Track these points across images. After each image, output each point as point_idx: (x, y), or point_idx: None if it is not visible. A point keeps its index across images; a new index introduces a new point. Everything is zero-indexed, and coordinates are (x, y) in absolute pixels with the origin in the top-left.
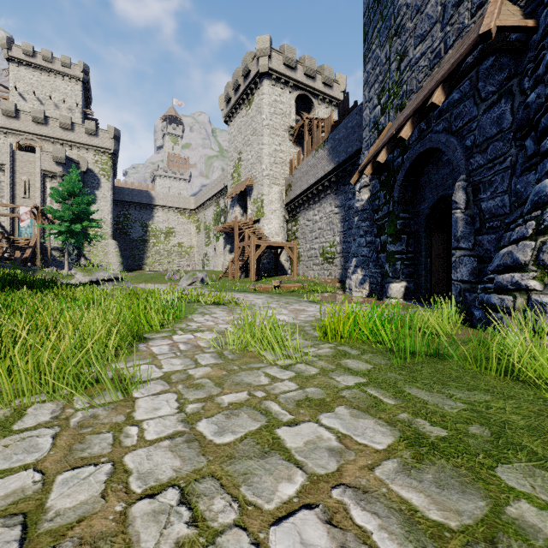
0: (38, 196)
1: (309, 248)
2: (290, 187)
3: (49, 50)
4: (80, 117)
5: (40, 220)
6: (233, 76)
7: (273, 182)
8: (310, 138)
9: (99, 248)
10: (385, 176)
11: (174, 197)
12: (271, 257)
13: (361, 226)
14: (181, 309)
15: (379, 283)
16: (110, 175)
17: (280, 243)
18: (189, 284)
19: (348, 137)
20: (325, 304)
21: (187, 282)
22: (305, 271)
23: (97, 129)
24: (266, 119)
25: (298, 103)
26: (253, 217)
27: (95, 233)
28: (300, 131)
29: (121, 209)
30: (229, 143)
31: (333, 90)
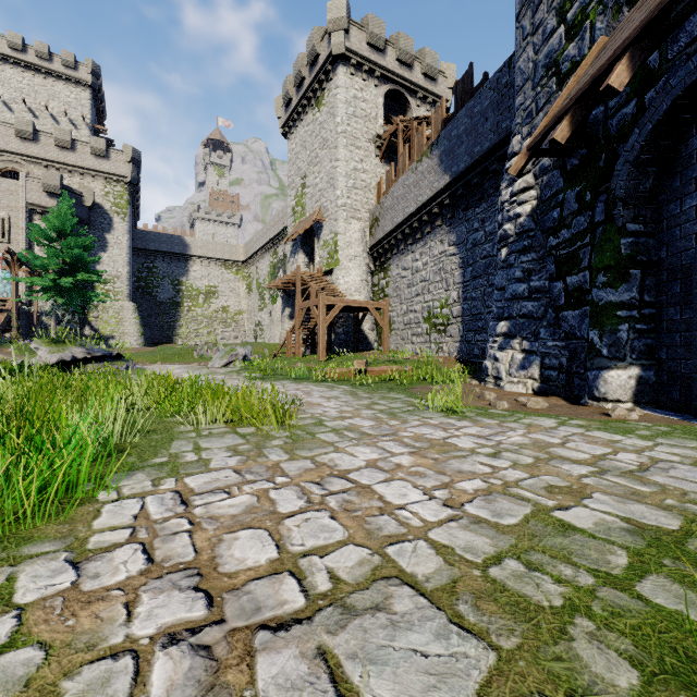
0: (23, 240)
1: (406, 311)
2: (377, 221)
3: (44, 44)
4: (89, 136)
5: (17, 271)
6: (294, 66)
7: (352, 216)
8: (407, 146)
9: (111, 313)
10: (581, 157)
11: (216, 244)
12: (350, 324)
13: (519, 262)
14: (130, 441)
15: (564, 368)
16: (126, 213)
17: (363, 302)
18: (224, 365)
19: (475, 129)
20: (480, 418)
21: (222, 361)
22: (399, 345)
23: (107, 149)
24: (342, 123)
25: (387, 103)
26: (323, 267)
27: (105, 292)
28: (390, 142)
29: (143, 260)
30: (290, 164)
31: (437, 85)
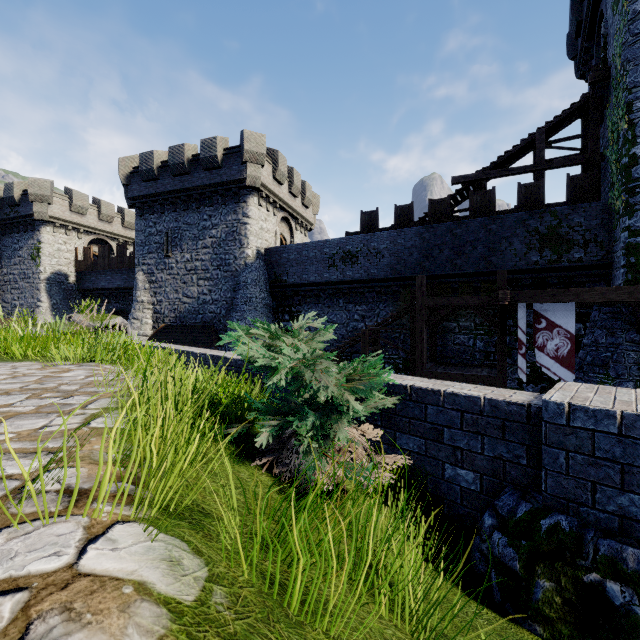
0: None
1: None
2: None
3: None
4: None
5: None
6: None
7: None
8: None
9: None
10: None
11: None
12: None
13: None
14: None
15: None
16: None
17: None
18: None
19: None
20: None
21: None
22: None
23: None
24: None
25: None
26: None
27: None
28: None
29: None
30: None
31: None
